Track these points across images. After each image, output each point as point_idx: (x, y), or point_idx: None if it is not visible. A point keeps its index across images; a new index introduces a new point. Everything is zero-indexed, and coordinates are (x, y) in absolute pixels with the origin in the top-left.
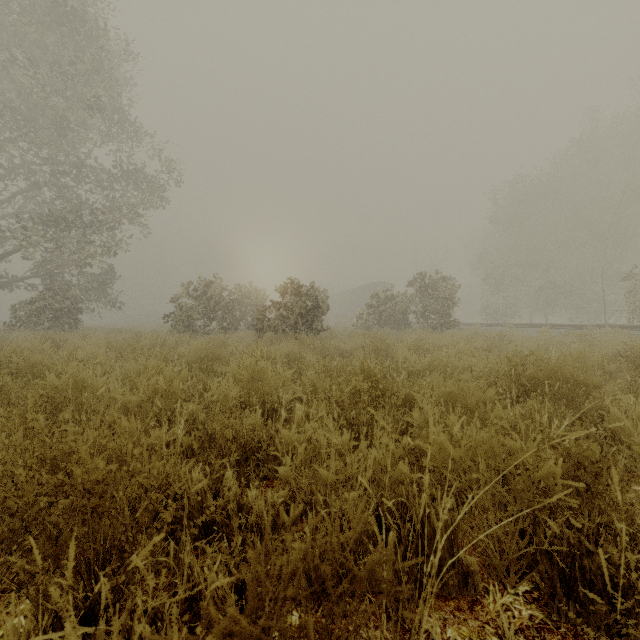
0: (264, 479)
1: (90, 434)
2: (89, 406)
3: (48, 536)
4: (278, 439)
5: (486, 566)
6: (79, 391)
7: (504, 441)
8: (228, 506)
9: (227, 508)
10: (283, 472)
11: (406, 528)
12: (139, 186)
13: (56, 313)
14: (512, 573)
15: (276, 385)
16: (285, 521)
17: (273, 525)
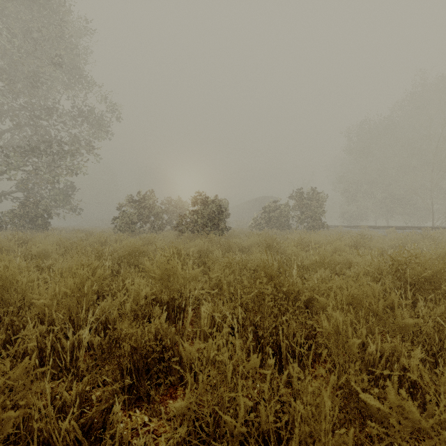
0: (167, 388)
1: None
2: (13, 303)
3: None
4: (185, 336)
5: None
6: (7, 288)
7: None
8: None
9: None
10: (180, 407)
11: None
12: (93, 126)
13: (32, 218)
14: None
15: (185, 282)
16: None
17: None
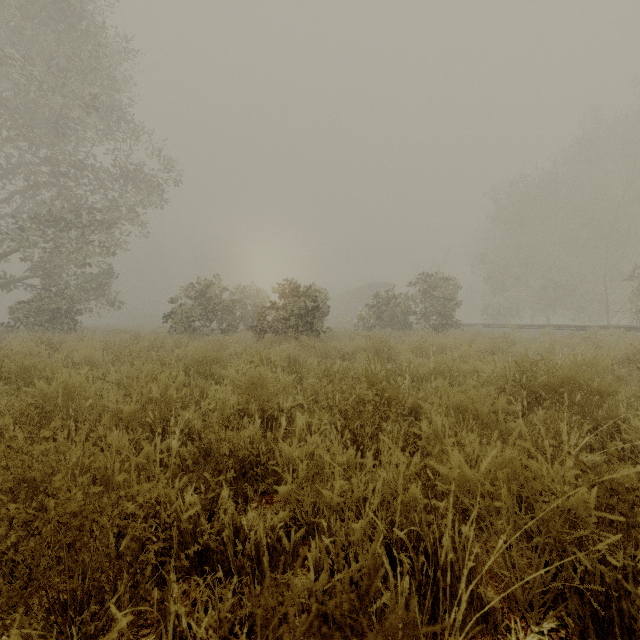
0: (263, 494)
1: (74, 452)
2: (81, 414)
3: (20, 574)
4: (278, 449)
5: (506, 599)
6: (71, 398)
7: (527, 464)
8: (223, 533)
9: (222, 534)
10: (283, 492)
11: (420, 561)
12: (138, 186)
13: (54, 314)
14: (536, 609)
15: (276, 391)
16: (285, 546)
17: (272, 551)
